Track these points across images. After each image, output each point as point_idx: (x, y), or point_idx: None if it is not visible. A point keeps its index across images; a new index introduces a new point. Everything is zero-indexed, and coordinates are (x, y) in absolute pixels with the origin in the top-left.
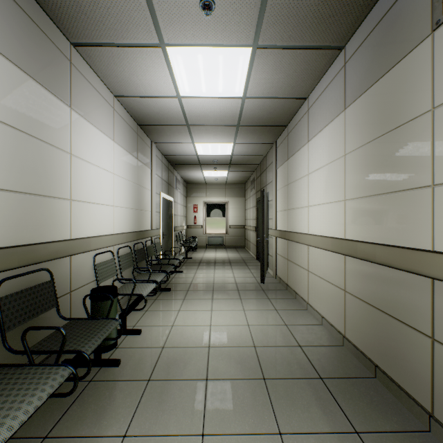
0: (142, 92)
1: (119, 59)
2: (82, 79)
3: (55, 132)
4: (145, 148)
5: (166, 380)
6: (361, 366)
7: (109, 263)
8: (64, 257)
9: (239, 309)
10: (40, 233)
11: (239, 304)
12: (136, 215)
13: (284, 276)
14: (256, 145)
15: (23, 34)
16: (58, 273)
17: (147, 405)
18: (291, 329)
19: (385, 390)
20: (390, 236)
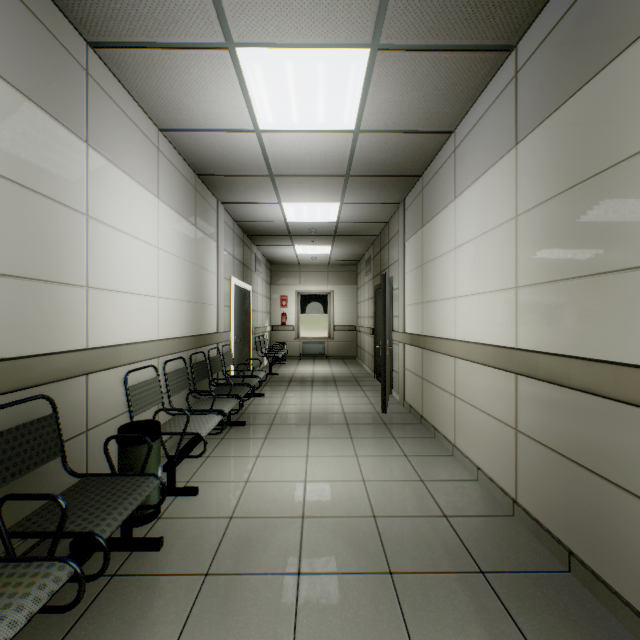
0: (202, 123)
1: (163, 69)
2: (106, 101)
3: (60, 181)
4: (208, 210)
5: (234, 574)
6: (545, 551)
7: (151, 384)
8: (76, 376)
9: (349, 454)
10: (35, 340)
11: (349, 446)
12: (193, 311)
13: (416, 403)
14: (374, 206)
15: (6, 22)
16: (66, 402)
17: (202, 619)
18: (431, 488)
19: (587, 593)
20: (596, 345)
